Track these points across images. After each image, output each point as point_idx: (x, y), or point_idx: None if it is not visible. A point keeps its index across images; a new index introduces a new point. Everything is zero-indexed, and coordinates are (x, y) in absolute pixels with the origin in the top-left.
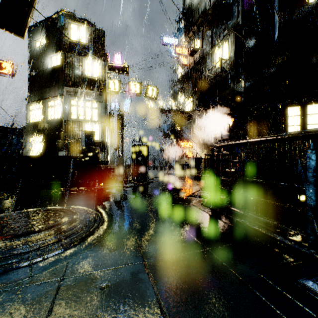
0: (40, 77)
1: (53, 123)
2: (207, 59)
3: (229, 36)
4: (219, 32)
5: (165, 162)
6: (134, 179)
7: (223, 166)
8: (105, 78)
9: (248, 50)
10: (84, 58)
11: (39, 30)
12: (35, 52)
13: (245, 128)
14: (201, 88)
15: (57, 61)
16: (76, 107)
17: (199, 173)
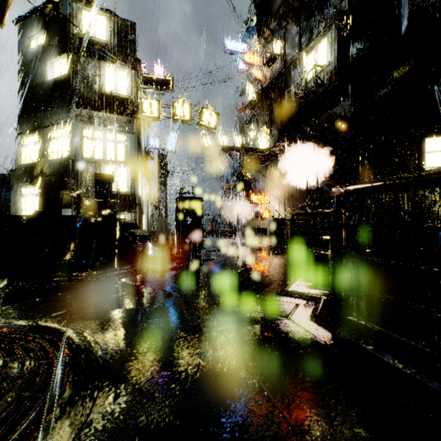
0: (36, 95)
1: (55, 165)
2: (293, 68)
3: (329, 30)
4: (312, 27)
5: (228, 225)
6: (179, 254)
7: (318, 232)
8: (136, 96)
9: (358, 52)
10: (104, 64)
11: (35, 21)
12: (28, 56)
13: (354, 173)
14: (284, 113)
15: (62, 70)
16: (91, 140)
17: (283, 242)
